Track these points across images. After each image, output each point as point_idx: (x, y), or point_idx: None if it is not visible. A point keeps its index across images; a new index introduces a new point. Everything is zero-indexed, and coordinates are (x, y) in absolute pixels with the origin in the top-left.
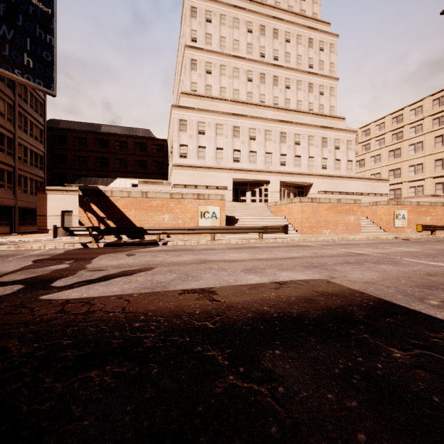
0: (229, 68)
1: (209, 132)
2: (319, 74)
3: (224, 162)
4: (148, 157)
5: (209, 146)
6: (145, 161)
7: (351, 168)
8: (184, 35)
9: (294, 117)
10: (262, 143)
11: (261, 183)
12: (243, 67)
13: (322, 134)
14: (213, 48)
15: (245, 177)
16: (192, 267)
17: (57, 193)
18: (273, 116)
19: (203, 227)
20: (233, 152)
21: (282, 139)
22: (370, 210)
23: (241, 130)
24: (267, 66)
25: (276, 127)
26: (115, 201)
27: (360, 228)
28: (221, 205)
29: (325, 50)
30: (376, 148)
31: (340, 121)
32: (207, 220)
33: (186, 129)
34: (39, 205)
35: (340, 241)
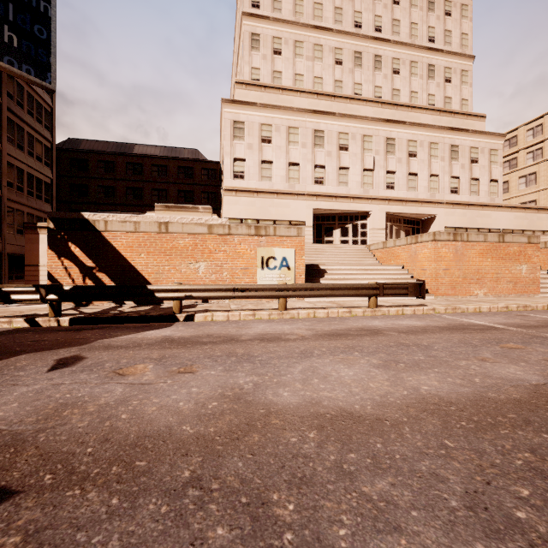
0: (308, 45)
1: (277, 140)
2: (444, 51)
3: (300, 185)
4: (196, 187)
5: (278, 160)
6: (191, 191)
7: (496, 192)
8: (241, 1)
9: (406, 116)
10: (358, 156)
11: (356, 216)
12: (328, 43)
13: (451, 141)
14: (283, 17)
15: (333, 206)
16: (169, 506)
17: None
18: (375, 115)
19: (264, 285)
20: (314, 170)
21: (389, 148)
22: (546, 255)
23: (325, 135)
24: (365, 40)
25: (379, 130)
26: (112, 239)
27: (538, 286)
28: (297, 246)
29: (453, 15)
30: (527, 163)
31: (478, 120)
32: (272, 273)
33: (244, 135)
34: (28, 249)
35: (533, 314)
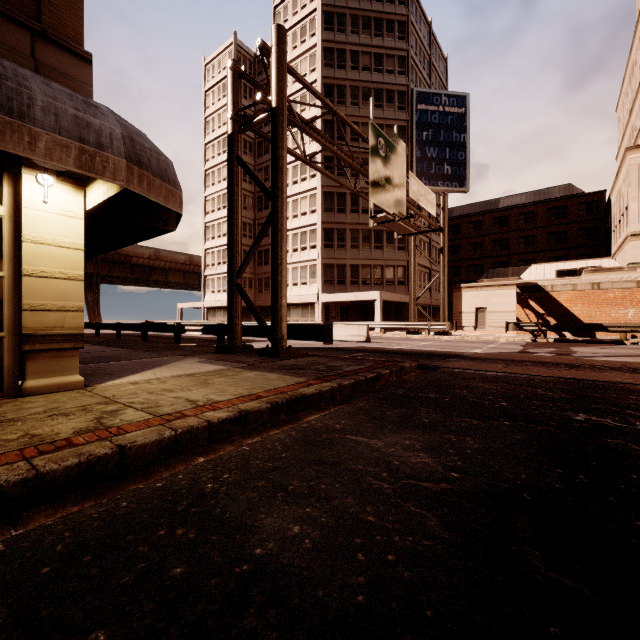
0: None
1: None
2: None
3: None
4: (570, 225)
5: None
6: (564, 231)
7: None
8: None
9: None
10: None
11: None
12: None
13: None
14: None
15: None
16: None
17: (471, 290)
18: None
19: None
20: None
21: None
22: None
23: None
24: None
25: None
26: (556, 296)
27: None
28: None
29: None
30: None
31: None
32: None
33: None
34: (454, 302)
35: None
